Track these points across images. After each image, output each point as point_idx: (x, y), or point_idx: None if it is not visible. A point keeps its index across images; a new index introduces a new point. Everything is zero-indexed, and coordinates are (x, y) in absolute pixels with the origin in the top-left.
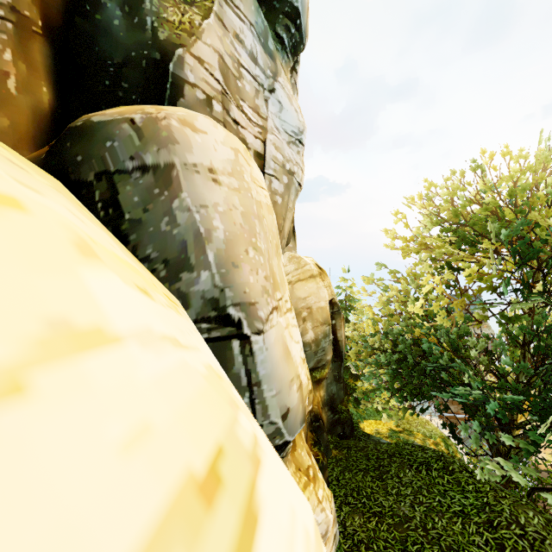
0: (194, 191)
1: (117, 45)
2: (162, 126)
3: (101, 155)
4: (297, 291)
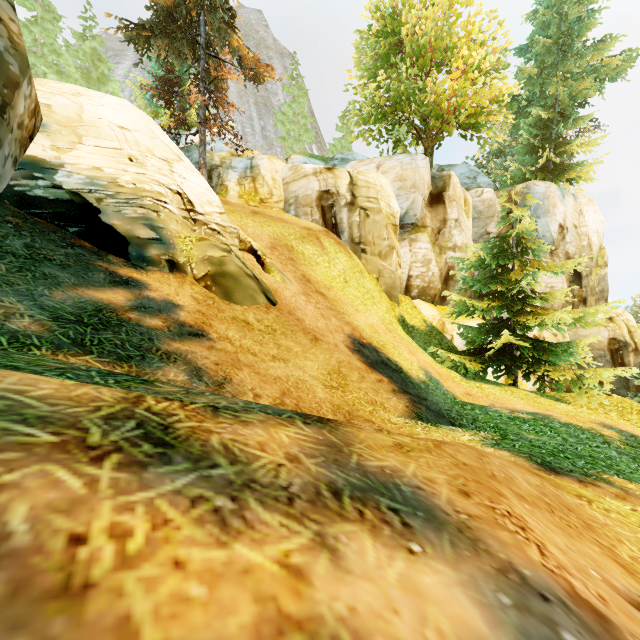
0: None
1: None
2: None
3: None
4: (579, 332)
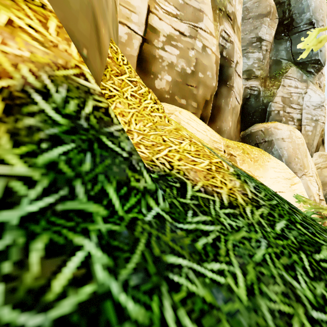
0: (278, 145)
1: (253, 108)
2: (269, 131)
3: (255, 140)
4: (324, 172)
